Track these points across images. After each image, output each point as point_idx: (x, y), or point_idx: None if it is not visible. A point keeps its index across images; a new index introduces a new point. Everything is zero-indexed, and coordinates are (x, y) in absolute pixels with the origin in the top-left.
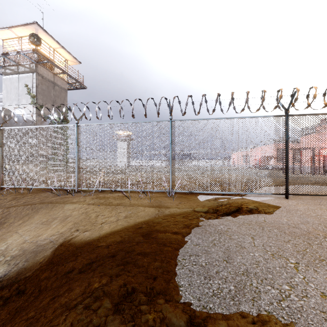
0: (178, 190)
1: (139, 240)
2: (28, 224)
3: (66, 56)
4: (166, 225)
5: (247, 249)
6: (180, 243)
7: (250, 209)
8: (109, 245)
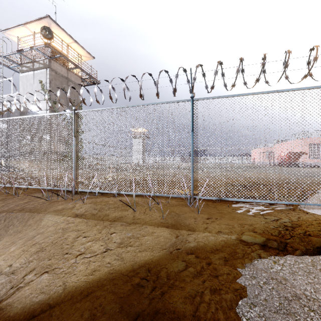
0: (202, 196)
1: None
2: None
3: (79, 52)
4: (196, 290)
5: None
6: None
7: None
8: None
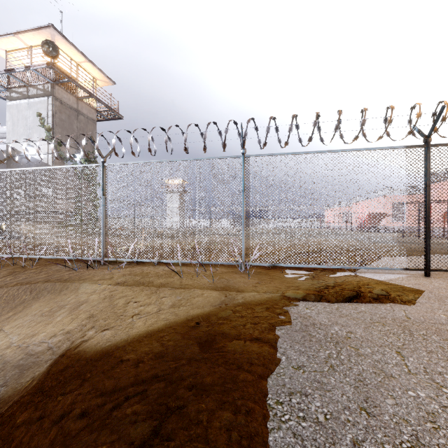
0: (255, 263)
1: (193, 356)
2: (21, 316)
3: (94, 74)
4: (240, 323)
5: (397, 379)
6: (268, 365)
7: (377, 295)
8: (139, 362)
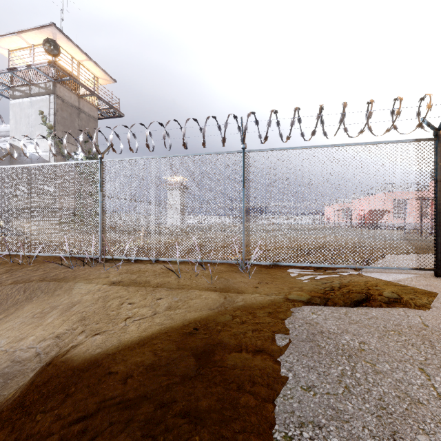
0: (255, 261)
1: (188, 372)
2: (12, 317)
3: (95, 73)
4: (241, 331)
5: (426, 406)
6: (273, 384)
7: (388, 298)
8: (128, 377)
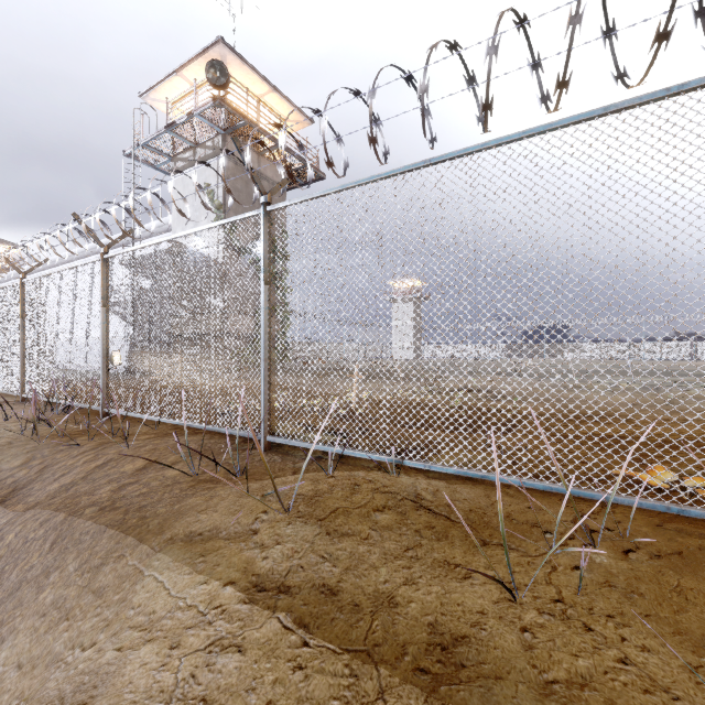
0: None
1: None
2: None
3: (282, 112)
4: None
5: None
6: None
7: None
8: None
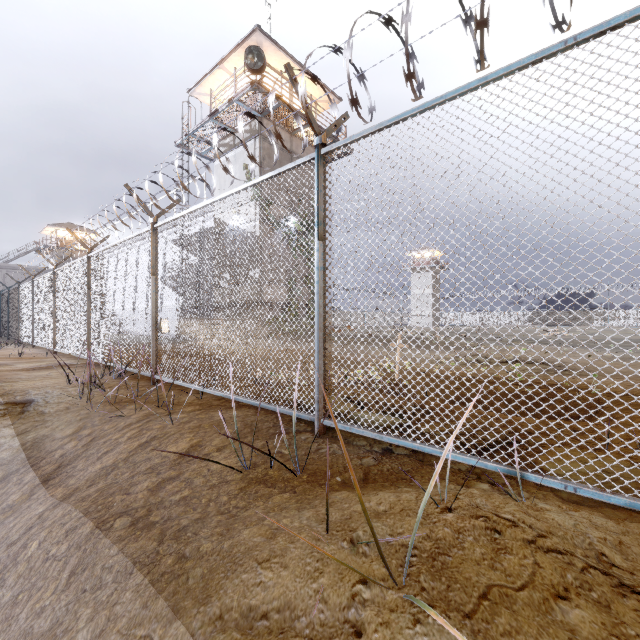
0: None
1: None
2: None
3: (313, 93)
4: None
5: None
6: None
7: None
8: None
